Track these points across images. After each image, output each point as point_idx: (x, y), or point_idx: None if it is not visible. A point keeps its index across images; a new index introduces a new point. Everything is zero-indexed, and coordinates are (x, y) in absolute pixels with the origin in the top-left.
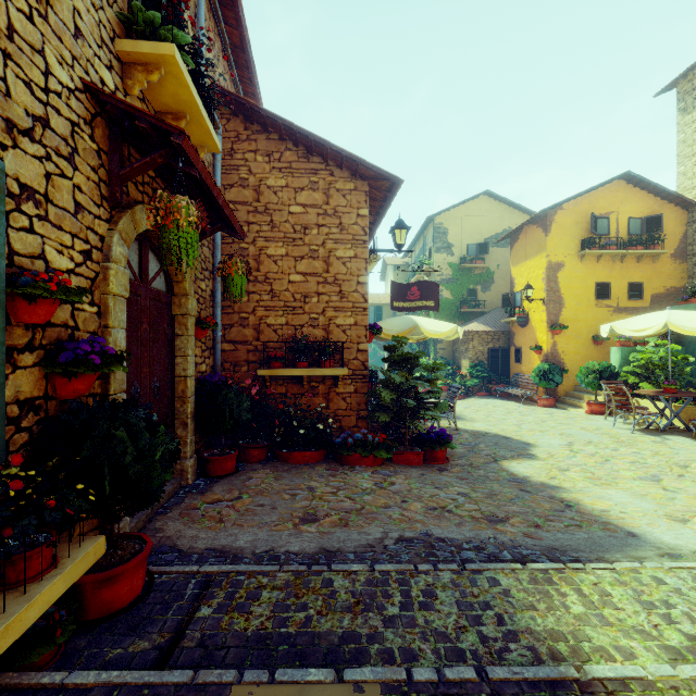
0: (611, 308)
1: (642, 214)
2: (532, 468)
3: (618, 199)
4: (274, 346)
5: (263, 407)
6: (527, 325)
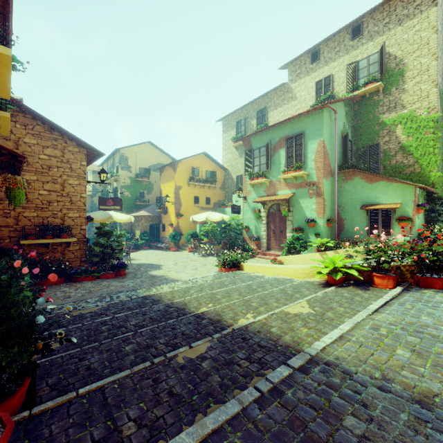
0: (200, 207)
1: (210, 170)
2: (159, 272)
3: (202, 162)
4: (29, 228)
5: (28, 259)
6: (167, 213)
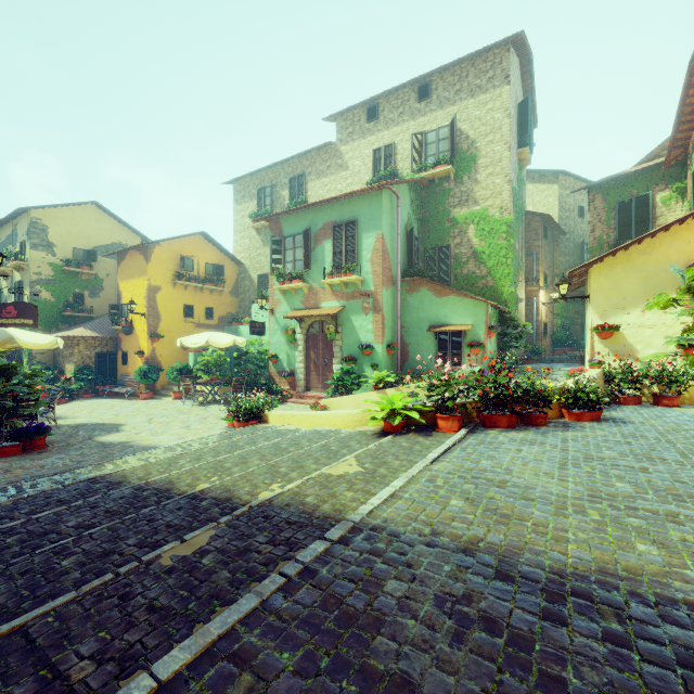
0: (195, 324)
1: (214, 262)
2: (118, 436)
3: (199, 248)
4: None
5: None
6: (133, 333)
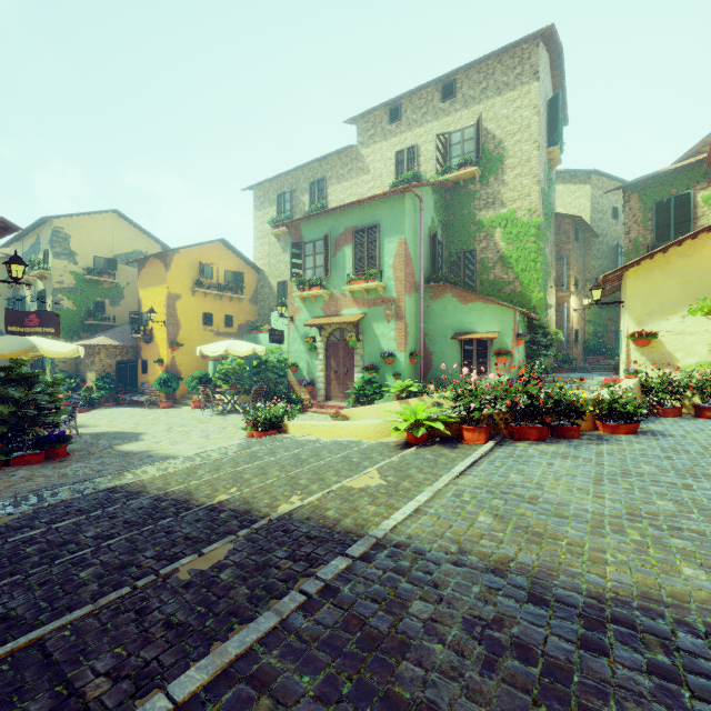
0: (214, 332)
1: (233, 269)
2: (138, 445)
3: (218, 255)
4: None
5: None
6: (153, 342)
